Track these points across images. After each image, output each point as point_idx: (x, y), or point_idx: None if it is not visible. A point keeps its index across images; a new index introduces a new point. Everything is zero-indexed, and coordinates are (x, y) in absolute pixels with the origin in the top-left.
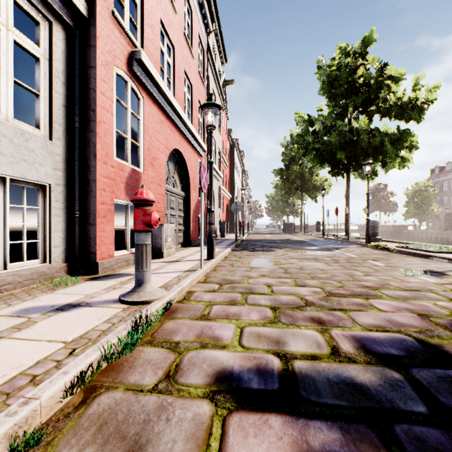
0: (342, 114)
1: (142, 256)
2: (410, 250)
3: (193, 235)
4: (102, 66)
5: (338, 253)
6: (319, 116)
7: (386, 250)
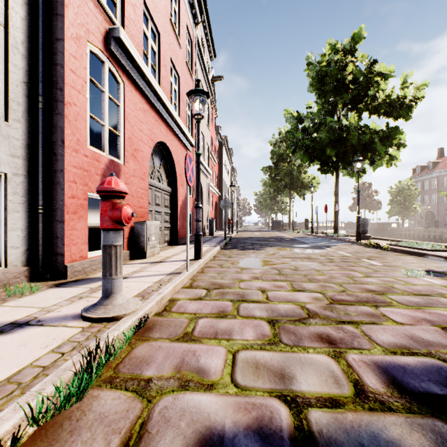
0: (331, 111)
1: (110, 260)
2: (403, 248)
3: (181, 233)
4: (72, 39)
5: (331, 252)
6: (308, 114)
7: (378, 248)
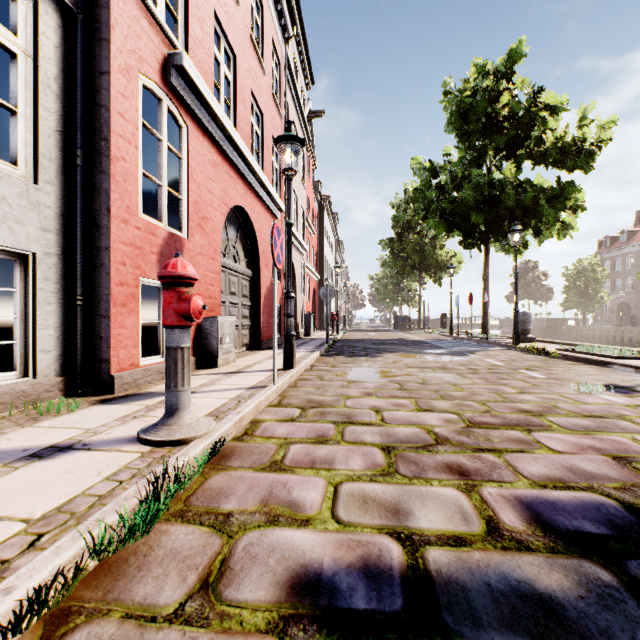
0: (478, 159)
1: (175, 367)
2: (578, 354)
3: (265, 333)
4: (121, 71)
5: (476, 360)
6: (446, 164)
7: (543, 354)
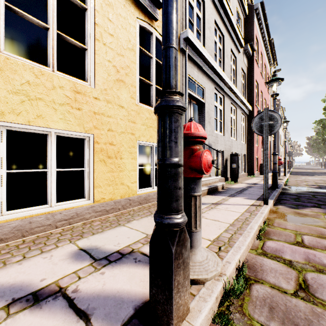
0: None
1: (279, 170)
2: None
3: None
4: None
5: None
6: None
7: None
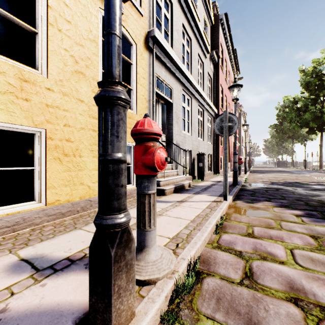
0: (315, 98)
1: (240, 169)
2: None
3: (230, 167)
4: None
5: (301, 175)
6: (301, 97)
7: None
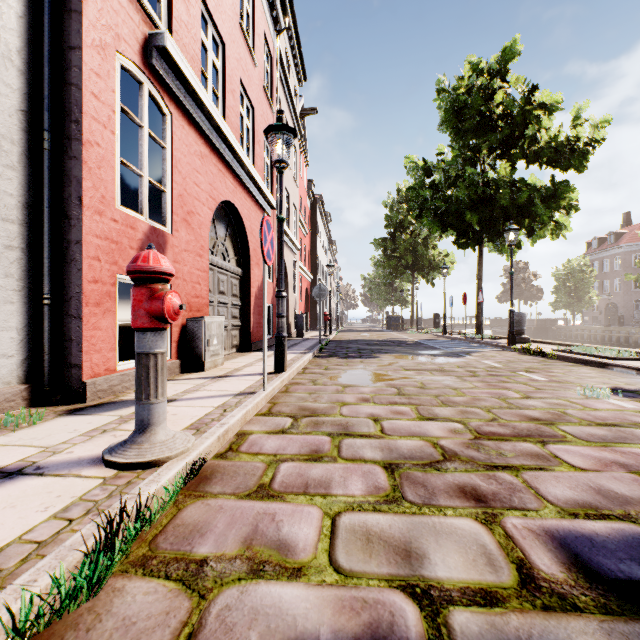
0: (472, 158)
1: (147, 376)
2: (576, 355)
3: (256, 334)
4: (94, 47)
5: (473, 361)
6: (439, 163)
7: (540, 355)
